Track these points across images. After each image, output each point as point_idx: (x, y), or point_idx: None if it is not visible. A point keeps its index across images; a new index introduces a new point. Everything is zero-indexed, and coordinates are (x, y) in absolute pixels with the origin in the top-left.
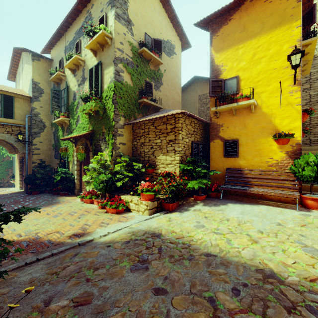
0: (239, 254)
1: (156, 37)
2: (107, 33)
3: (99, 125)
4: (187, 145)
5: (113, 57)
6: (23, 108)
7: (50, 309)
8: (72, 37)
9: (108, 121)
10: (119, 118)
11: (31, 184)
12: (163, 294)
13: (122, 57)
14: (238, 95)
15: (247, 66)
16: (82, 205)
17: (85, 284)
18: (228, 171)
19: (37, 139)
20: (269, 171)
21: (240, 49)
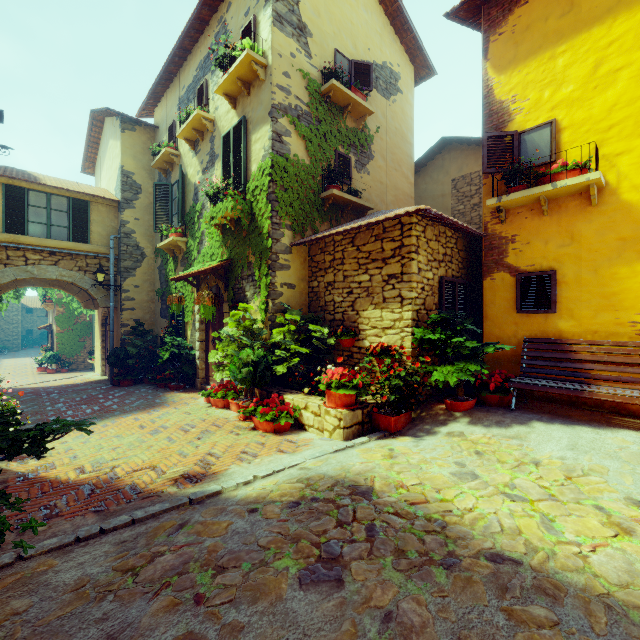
0: (584, 563)
1: (360, 58)
2: (256, 55)
3: (241, 248)
4: (430, 285)
5: (268, 105)
6: (106, 222)
7: None
8: (191, 77)
9: (258, 239)
10: (282, 231)
11: (119, 366)
12: None
13: (288, 105)
14: (555, 164)
15: (578, 94)
16: (208, 412)
17: (191, 610)
18: (530, 345)
19: (129, 281)
20: (639, 345)
21: (559, 56)
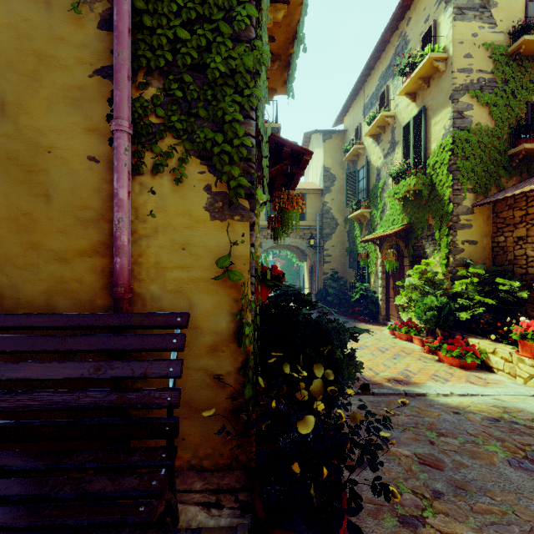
0: None
1: None
2: (437, 54)
3: (420, 214)
4: None
5: (448, 90)
6: (314, 205)
7: (390, 450)
8: (374, 87)
9: (438, 205)
10: (463, 195)
11: (322, 301)
12: None
13: (470, 82)
14: None
15: None
16: (394, 342)
17: (429, 445)
18: None
19: (328, 243)
20: None
21: None
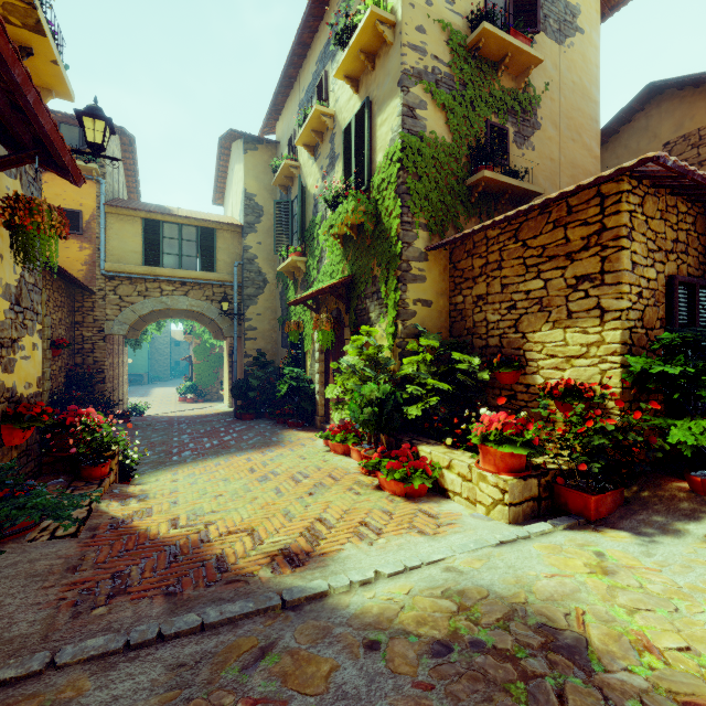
0: None
1: None
2: (382, 12)
3: (364, 260)
4: (651, 290)
5: (397, 73)
6: (230, 249)
7: None
8: (311, 75)
9: (385, 245)
10: (415, 232)
11: (241, 399)
12: None
13: (423, 68)
14: None
15: None
16: (325, 458)
17: None
18: None
19: (252, 310)
20: None
21: None
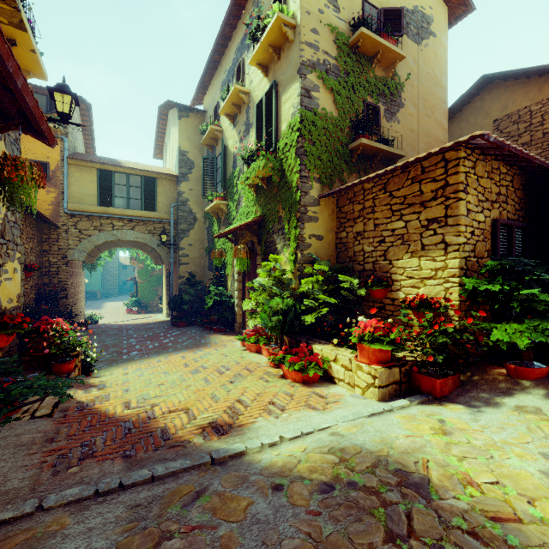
0: None
1: (389, 6)
2: (285, 17)
3: (272, 204)
4: (480, 229)
5: (297, 63)
6: (168, 193)
7: None
8: (231, 61)
9: (287, 193)
10: (310, 184)
11: (177, 310)
12: None
13: (317, 60)
14: None
15: None
16: (242, 355)
17: None
18: None
19: (185, 241)
20: None
21: None
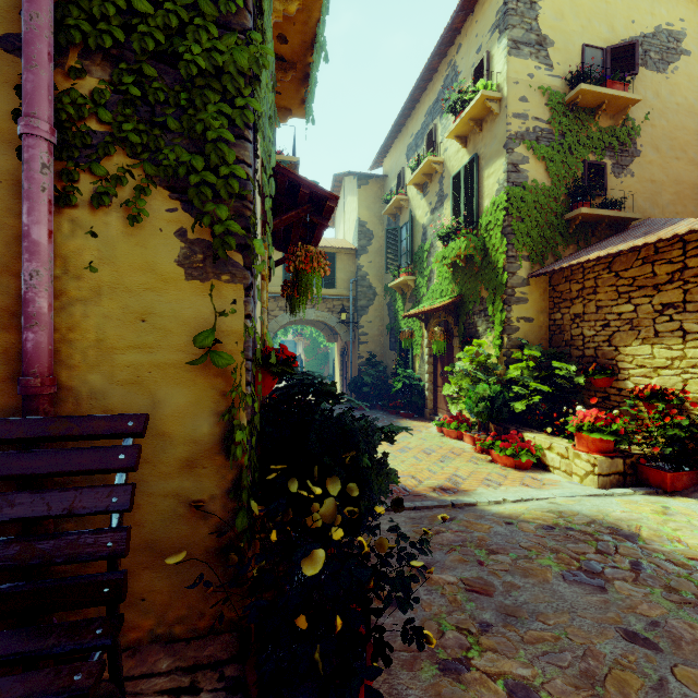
0: None
1: (618, 39)
2: (490, 93)
3: (472, 284)
4: None
5: (503, 138)
6: (346, 268)
7: (432, 579)
8: (419, 124)
9: (492, 274)
10: (518, 263)
11: (356, 393)
12: (648, 648)
13: (525, 130)
14: None
15: None
16: (442, 441)
17: (477, 567)
18: None
19: (364, 318)
20: None
21: None
